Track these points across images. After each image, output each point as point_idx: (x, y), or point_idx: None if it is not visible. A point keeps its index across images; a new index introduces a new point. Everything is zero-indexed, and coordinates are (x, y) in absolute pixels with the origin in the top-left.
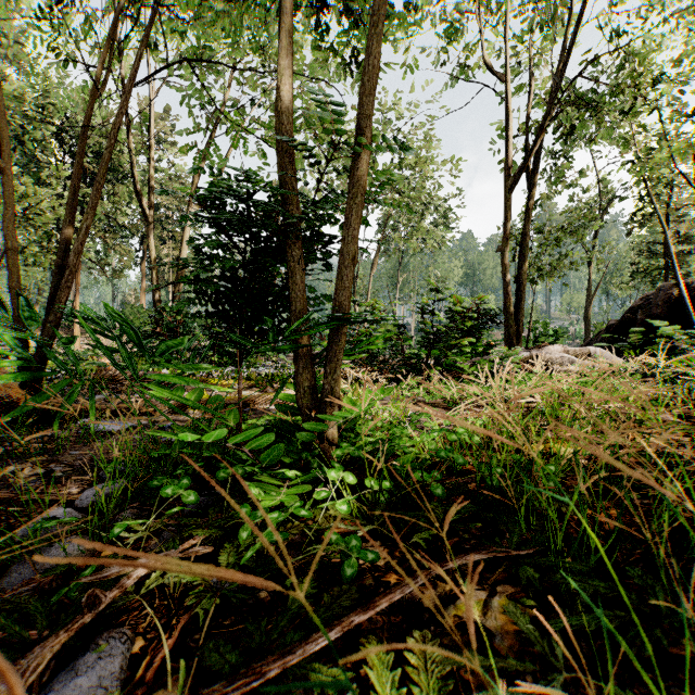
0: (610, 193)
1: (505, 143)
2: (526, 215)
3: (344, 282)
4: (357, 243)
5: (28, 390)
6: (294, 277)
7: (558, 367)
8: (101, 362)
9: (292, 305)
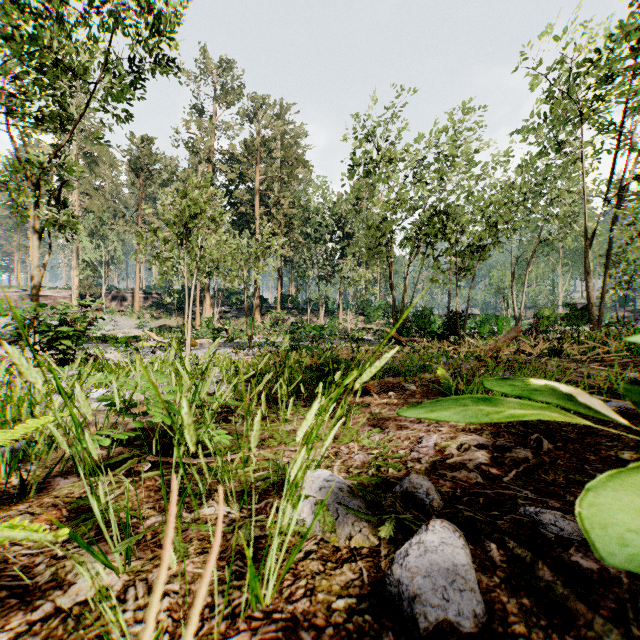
0: None
1: (585, 221)
2: (606, 255)
3: (464, 328)
4: (466, 323)
5: (396, 341)
6: (458, 327)
7: None
8: None
9: (458, 331)
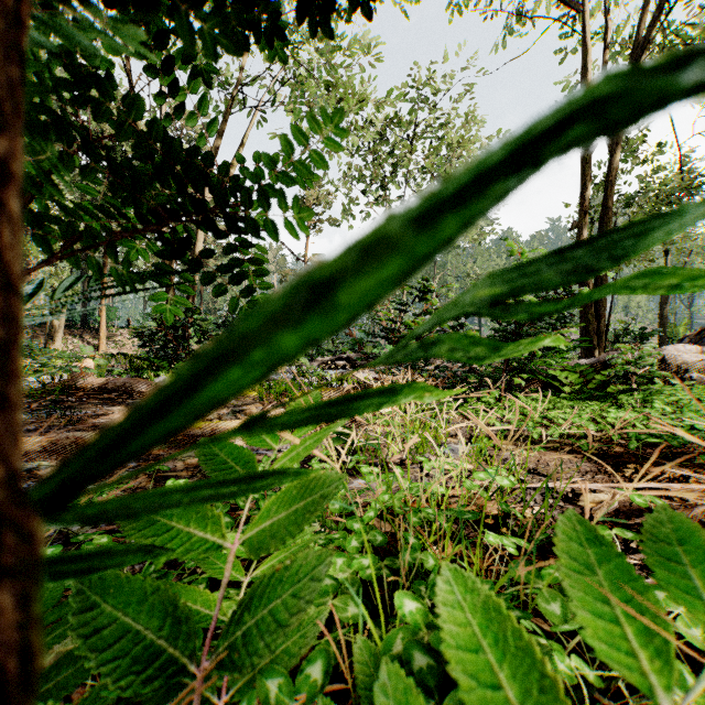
0: (688, 172)
1: None
2: (608, 183)
3: None
4: None
5: None
6: None
7: (699, 375)
8: (72, 365)
9: None
